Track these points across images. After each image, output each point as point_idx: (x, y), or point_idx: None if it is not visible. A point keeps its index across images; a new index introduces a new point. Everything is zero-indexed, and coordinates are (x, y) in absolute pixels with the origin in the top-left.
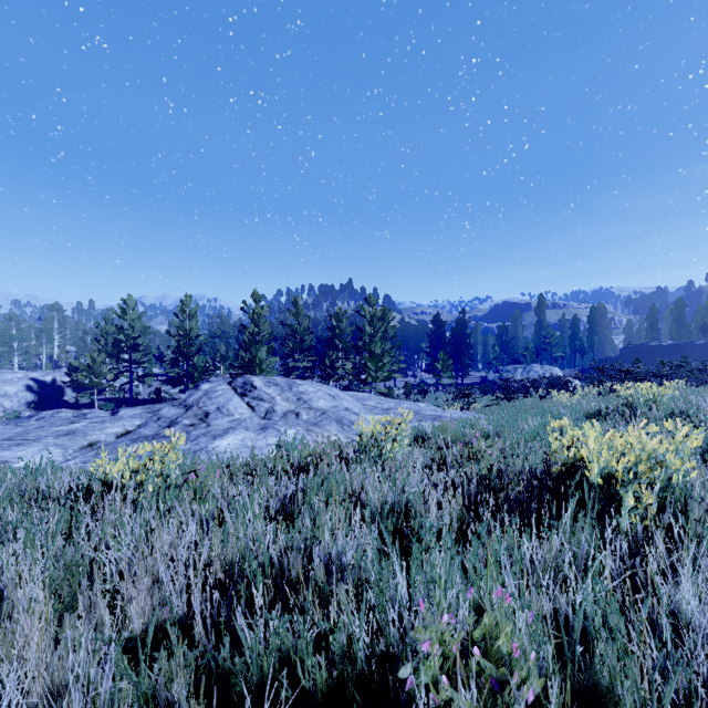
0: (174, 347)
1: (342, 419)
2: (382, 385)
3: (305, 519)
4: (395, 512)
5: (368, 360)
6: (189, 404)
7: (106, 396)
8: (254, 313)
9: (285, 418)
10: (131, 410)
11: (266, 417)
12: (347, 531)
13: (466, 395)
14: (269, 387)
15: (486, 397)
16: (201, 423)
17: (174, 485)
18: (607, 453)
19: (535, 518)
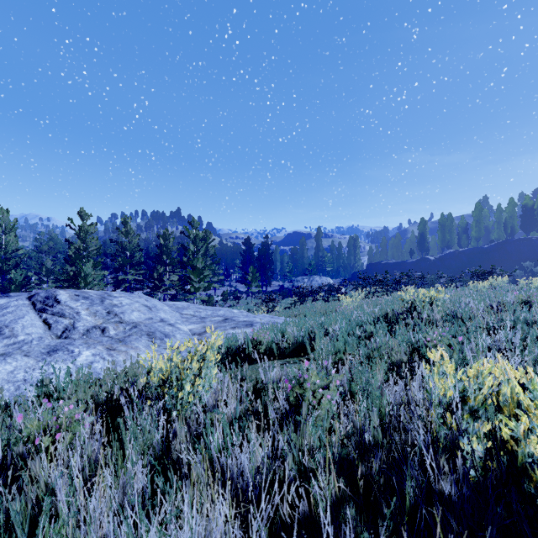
0: None
1: (155, 332)
2: (204, 293)
3: None
4: None
5: (191, 273)
6: None
7: None
8: (81, 230)
9: (88, 335)
10: None
11: (62, 336)
12: None
13: (271, 300)
14: (76, 301)
15: (284, 301)
16: None
17: None
18: None
19: None
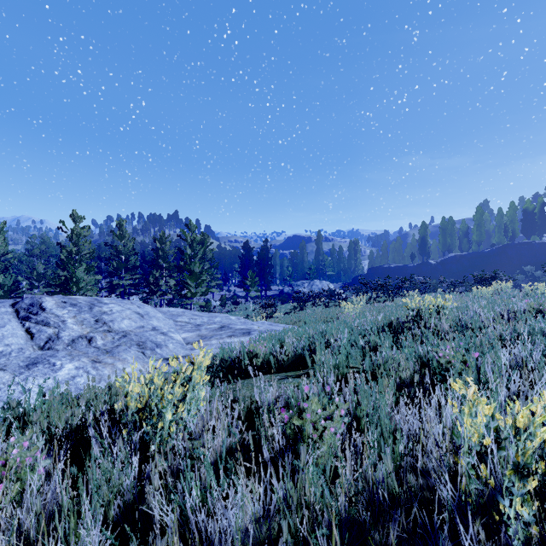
0: None
1: (145, 342)
2: (202, 298)
3: None
4: None
5: (188, 277)
6: None
7: None
8: (73, 233)
9: (73, 346)
10: None
11: (45, 346)
12: None
13: (270, 306)
14: (63, 308)
15: (284, 306)
16: None
17: None
18: None
19: None
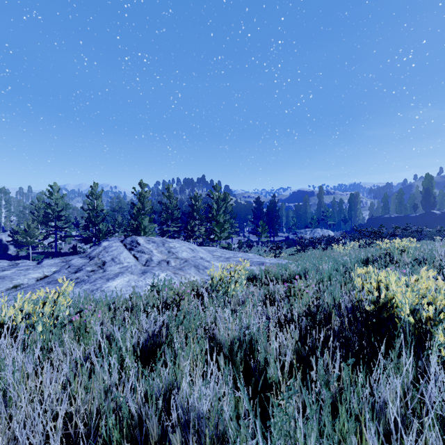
0: (85, 218)
1: (198, 265)
2: (224, 242)
3: (167, 358)
4: (243, 348)
5: (215, 226)
6: (92, 256)
7: (39, 250)
8: (141, 195)
9: (160, 265)
10: (51, 261)
11: (146, 264)
12: (204, 384)
13: (277, 248)
14: (149, 244)
15: (289, 249)
16: (99, 269)
17: (60, 325)
18: (411, 295)
19: (357, 350)
